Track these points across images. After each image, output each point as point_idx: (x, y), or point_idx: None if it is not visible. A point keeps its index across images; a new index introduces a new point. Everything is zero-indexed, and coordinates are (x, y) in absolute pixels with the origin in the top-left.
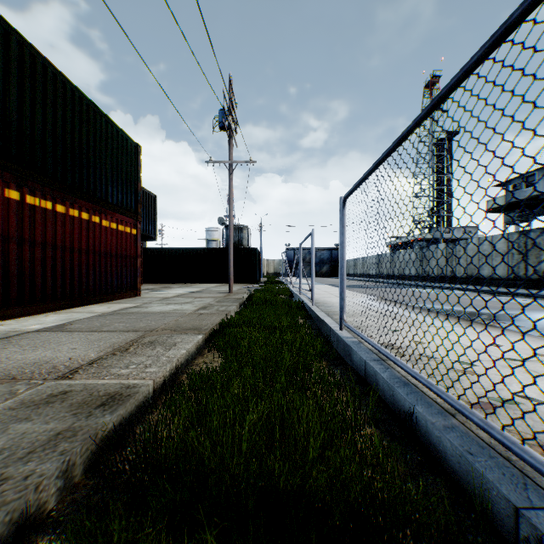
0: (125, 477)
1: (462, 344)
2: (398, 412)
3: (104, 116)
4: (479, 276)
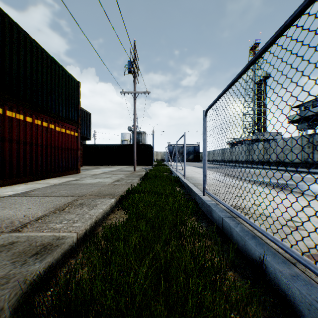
0: (43, 317)
1: (285, 206)
2: (249, 258)
3: (57, 63)
4: (284, 161)
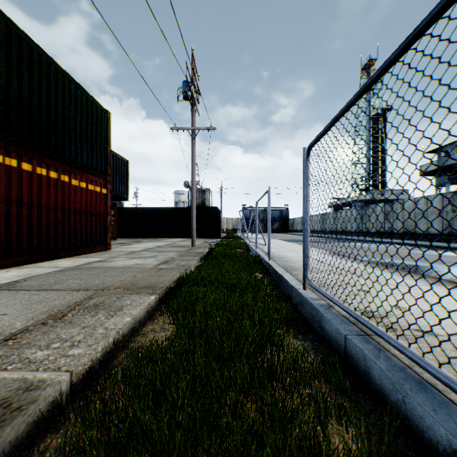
0: None
1: (448, 309)
2: (416, 432)
3: (74, 81)
4: (415, 232)
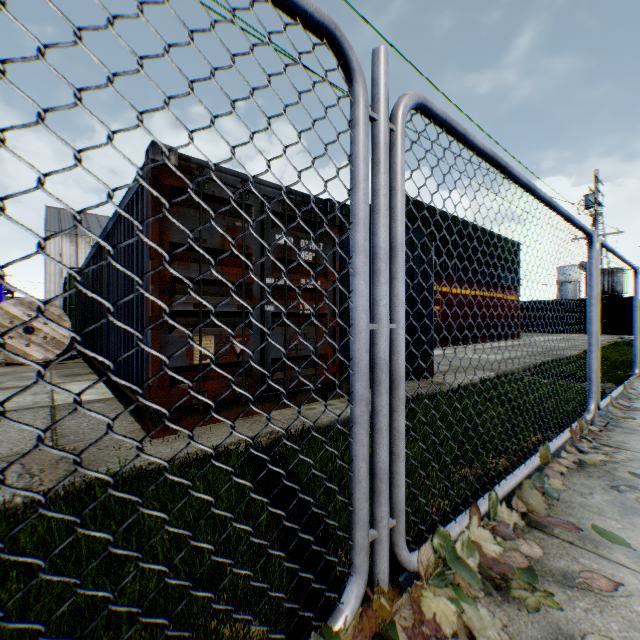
0: None
1: None
2: None
3: (504, 238)
4: None
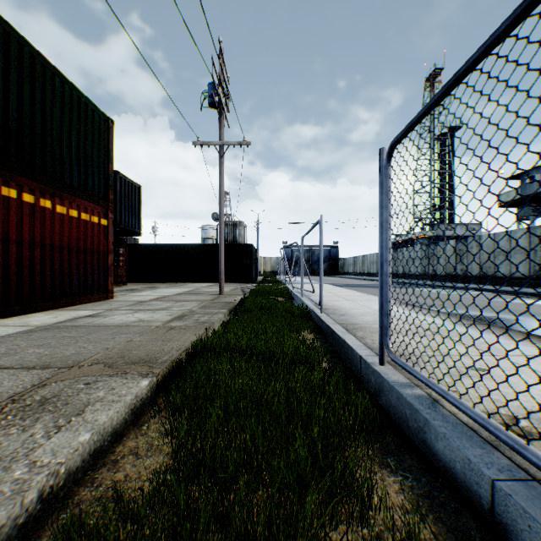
0: None
1: None
2: None
3: (59, 74)
4: (495, 275)
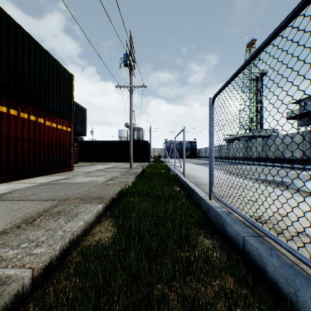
0: None
1: None
2: None
3: (47, 53)
4: (284, 158)
